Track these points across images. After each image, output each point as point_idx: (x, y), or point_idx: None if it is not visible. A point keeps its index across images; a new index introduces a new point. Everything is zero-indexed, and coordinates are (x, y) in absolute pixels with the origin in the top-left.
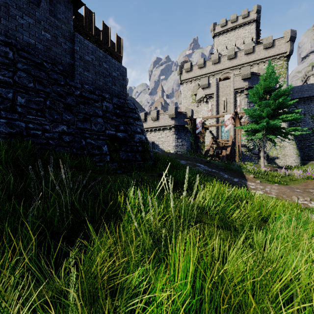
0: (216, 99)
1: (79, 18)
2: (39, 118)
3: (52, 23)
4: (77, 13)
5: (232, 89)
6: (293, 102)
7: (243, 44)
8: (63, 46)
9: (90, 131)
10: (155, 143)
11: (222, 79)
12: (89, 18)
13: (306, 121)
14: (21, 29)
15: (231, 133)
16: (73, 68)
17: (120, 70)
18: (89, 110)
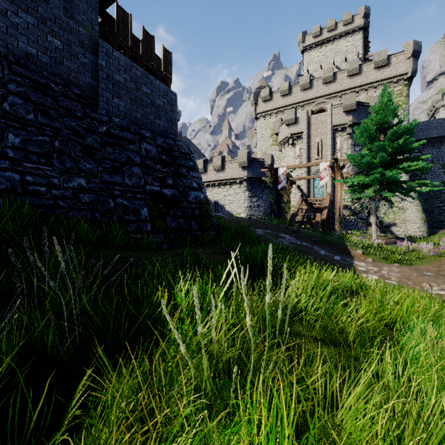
0: (307, 141)
1: (108, 21)
2: (43, 168)
3: (64, 25)
4: (105, 14)
5: (330, 125)
6: (419, 144)
7: (345, 62)
8: (80, 59)
9: (122, 186)
10: (219, 204)
11: (314, 111)
12: (122, 22)
13: (435, 172)
14: (15, 31)
15: (328, 189)
16: (96, 92)
17: (167, 96)
18: (120, 155)
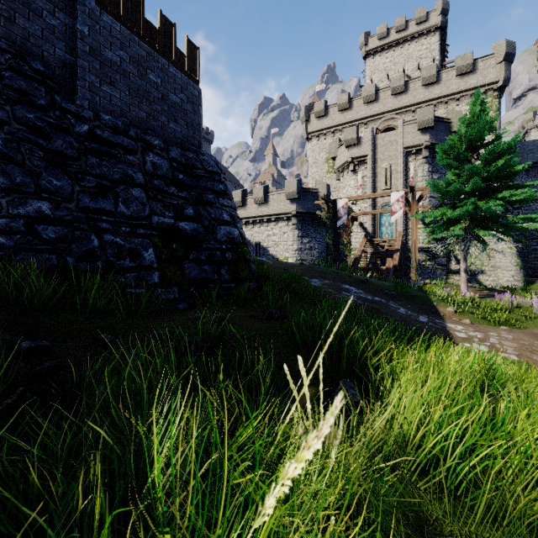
0: (372, 166)
1: None
2: None
3: None
4: None
5: (401, 147)
6: (523, 167)
7: (418, 71)
8: (46, 18)
9: (113, 216)
10: (262, 246)
11: (381, 130)
12: (132, 1)
13: (530, 206)
14: None
15: (399, 227)
16: (73, 73)
17: (187, 91)
18: (111, 169)
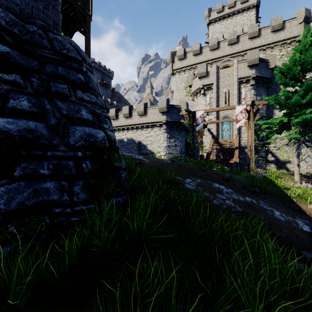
0: (216, 91)
1: None
2: None
3: None
4: None
5: (236, 78)
6: None
7: (242, 33)
8: None
9: None
10: (142, 144)
11: (221, 68)
12: None
13: None
14: None
15: (235, 132)
16: None
17: None
18: None
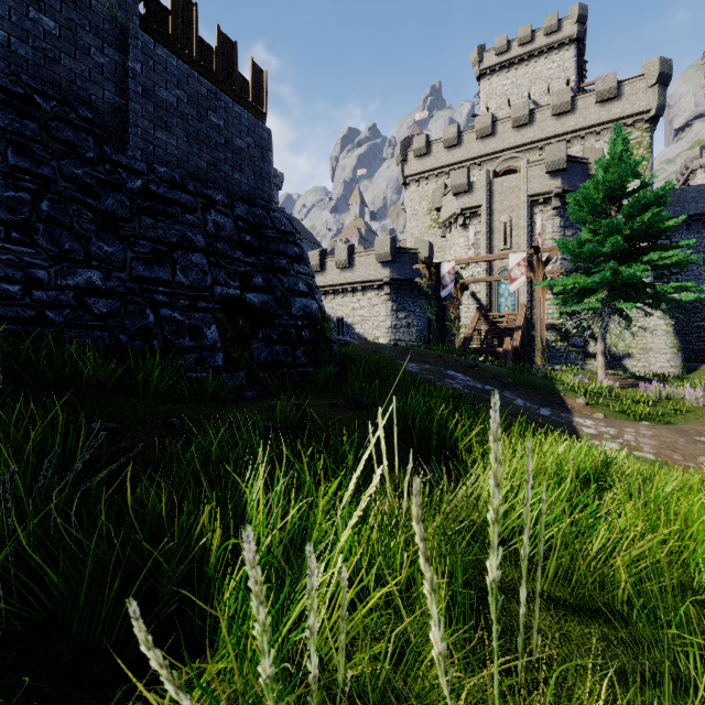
0: (487, 220)
1: (157, 11)
2: (17, 249)
3: None
4: None
5: (525, 195)
6: (676, 222)
7: (547, 95)
8: (94, 56)
9: (171, 287)
10: (346, 322)
11: (499, 173)
12: (183, 16)
13: (692, 271)
14: None
15: (522, 299)
16: (124, 119)
17: (255, 134)
18: (167, 231)
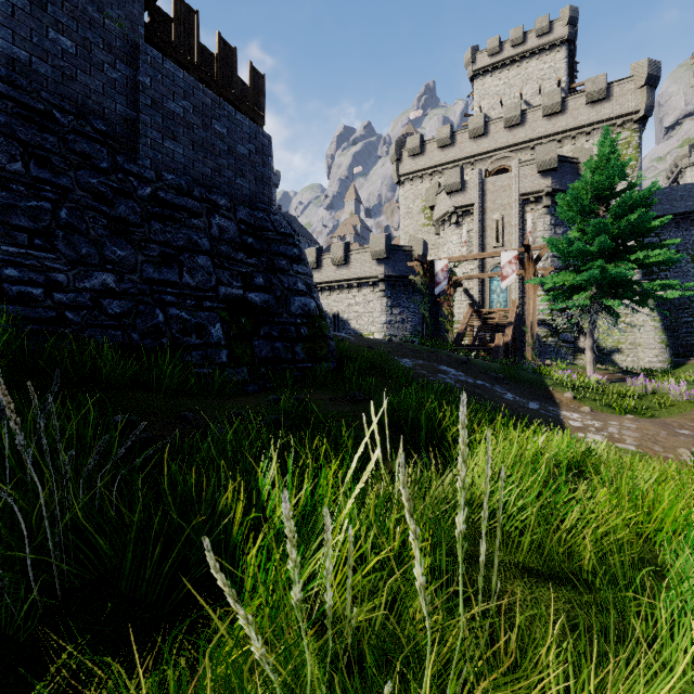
0: (479, 218)
1: (161, 20)
2: (39, 255)
3: (78, 12)
4: (156, 8)
5: (516, 194)
6: (662, 222)
7: (539, 95)
8: (107, 72)
9: (178, 287)
10: (341, 318)
11: (491, 172)
12: (185, 24)
13: (681, 267)
14: None
15: (514, 295)
16: (134, 129)
17: (256, 140)
18: (175, 235)
